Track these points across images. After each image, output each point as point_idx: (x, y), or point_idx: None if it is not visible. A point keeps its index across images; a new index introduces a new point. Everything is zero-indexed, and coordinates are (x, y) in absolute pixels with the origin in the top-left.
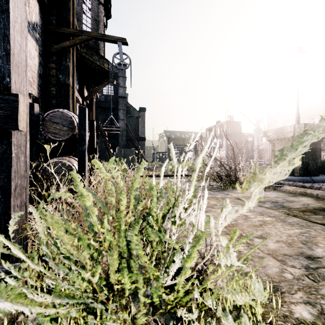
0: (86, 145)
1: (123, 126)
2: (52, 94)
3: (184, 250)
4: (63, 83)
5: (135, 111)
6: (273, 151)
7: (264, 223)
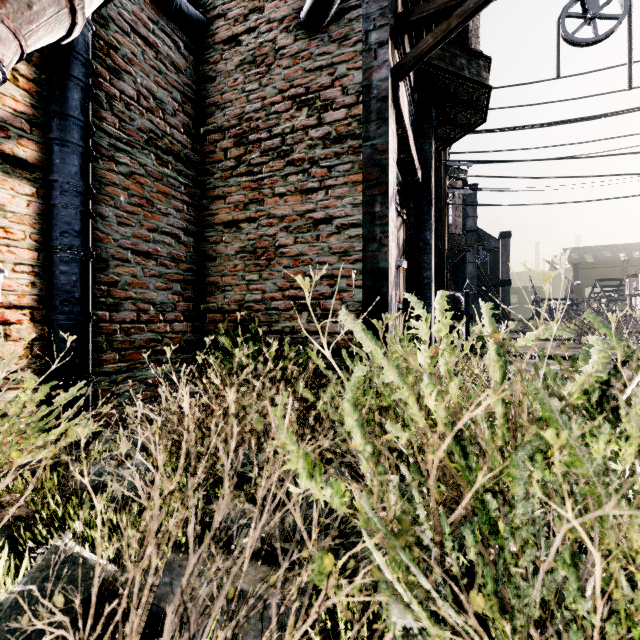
0: None
1: (472, 272)
2: None
3: None
4: None
5: (492, 240)
6: None
7: None
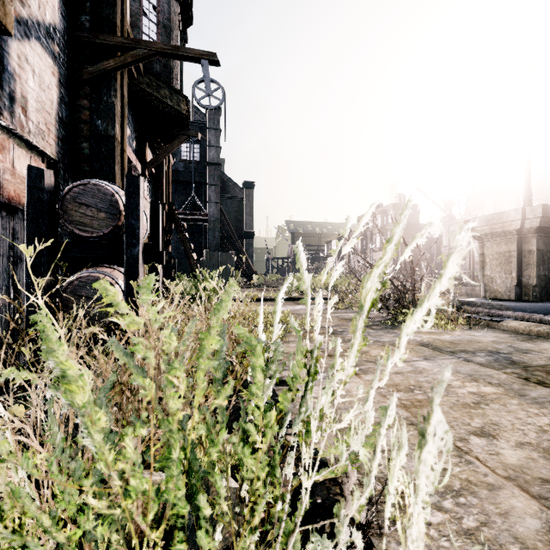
0: (139, 247)
1: (215, 214)
2: (83, 154)
3: (325, 463)
4: (103, 135)
5: (237, 188)
6: (483, 255)
7: (482, 400)
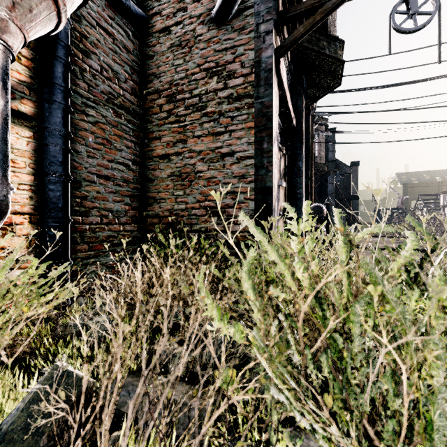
0: None
1: (332, 189)
2: None
3: None
4: None
5: (346, 167)
6: None
7: None
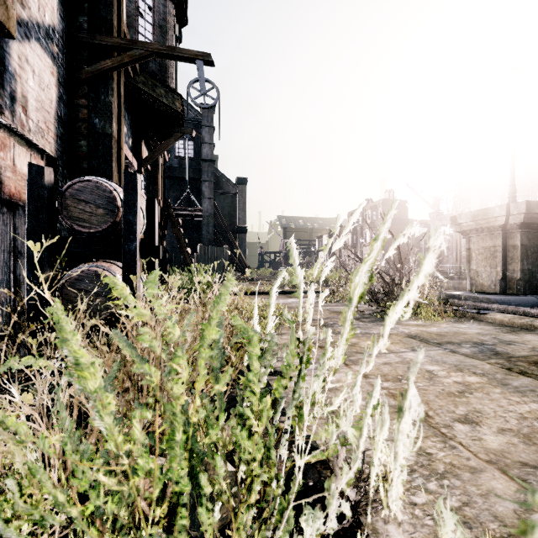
0: (136, 242)
1: (209, 209)
2: (81, 152)
3: (316, 449)
4: (101, 133)
5: (230, 184)
6: (469, 250)
7: (467, 389)
